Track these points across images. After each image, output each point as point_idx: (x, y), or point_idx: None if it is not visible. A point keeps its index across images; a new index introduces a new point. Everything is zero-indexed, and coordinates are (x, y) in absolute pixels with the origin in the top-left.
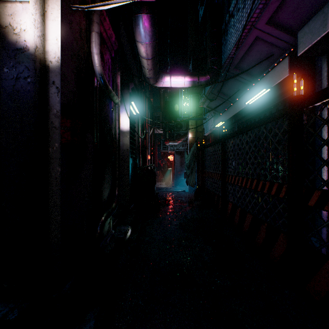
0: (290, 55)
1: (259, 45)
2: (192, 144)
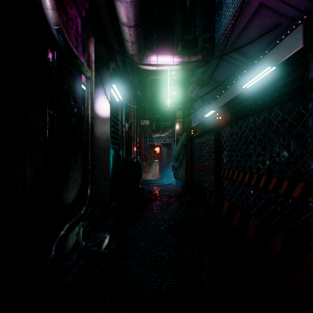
0: (305, 21)
1: (262, 16)
2: (179, 135)
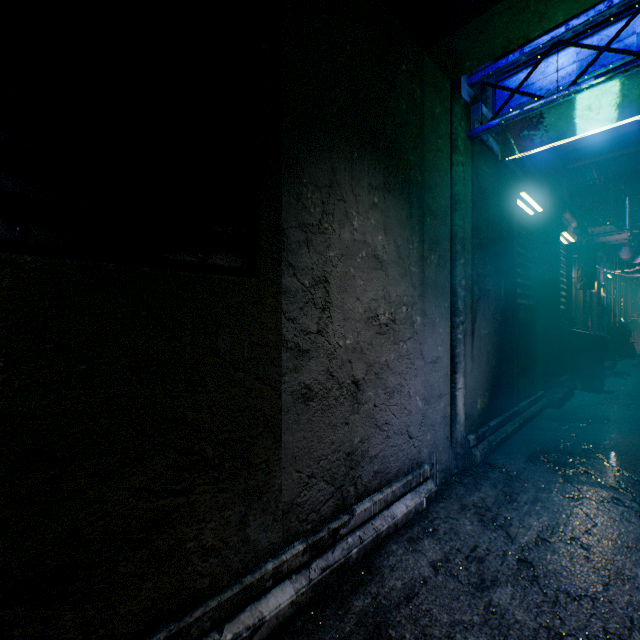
0: None
1: None
2: None
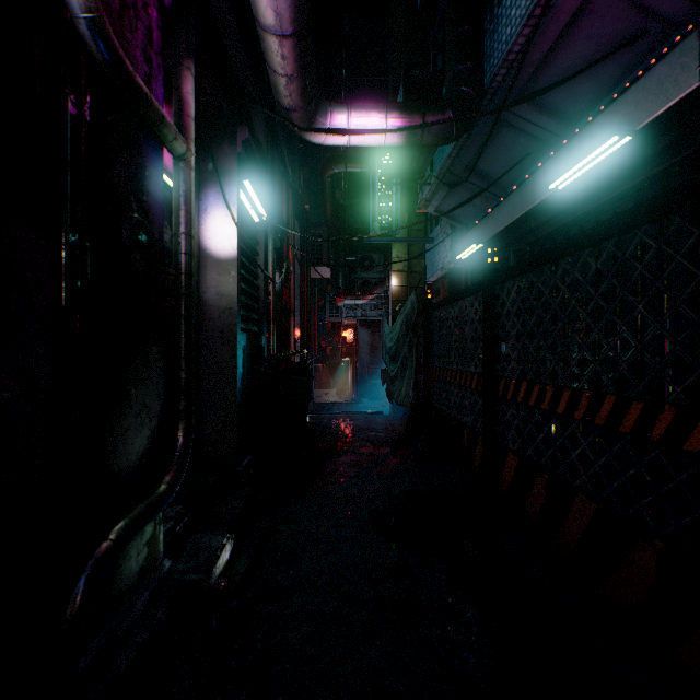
0: None
1: (597, 16)
2: (399, 301)
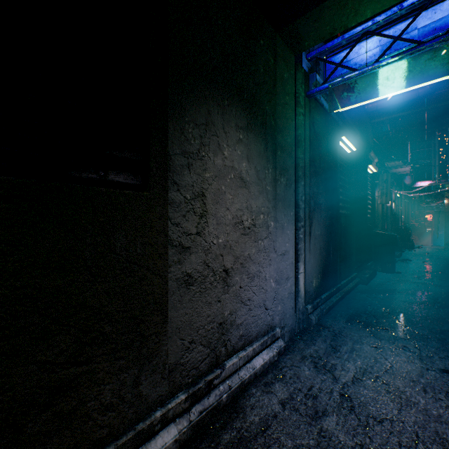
0: None
1: None
2: (448, 208)
